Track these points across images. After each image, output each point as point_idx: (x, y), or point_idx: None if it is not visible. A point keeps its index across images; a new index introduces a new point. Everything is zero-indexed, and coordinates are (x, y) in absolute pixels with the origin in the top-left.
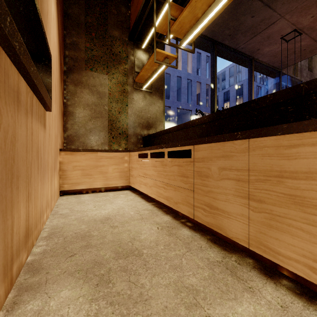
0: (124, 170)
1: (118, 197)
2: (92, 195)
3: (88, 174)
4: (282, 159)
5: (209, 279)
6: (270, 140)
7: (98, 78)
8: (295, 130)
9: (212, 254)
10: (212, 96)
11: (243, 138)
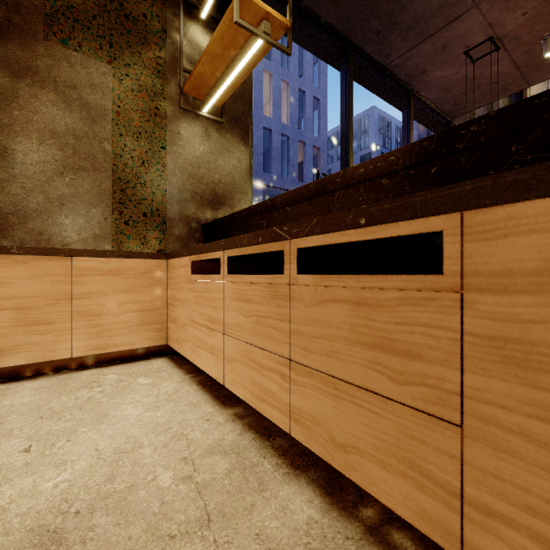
0: (153, 306)
1: (130, 390)
2: (48, 384)
3: (40, 320)
4: None
5: None
6: None
7: (84, 68)
8: None
9: None
10: (343, 152)
11: None
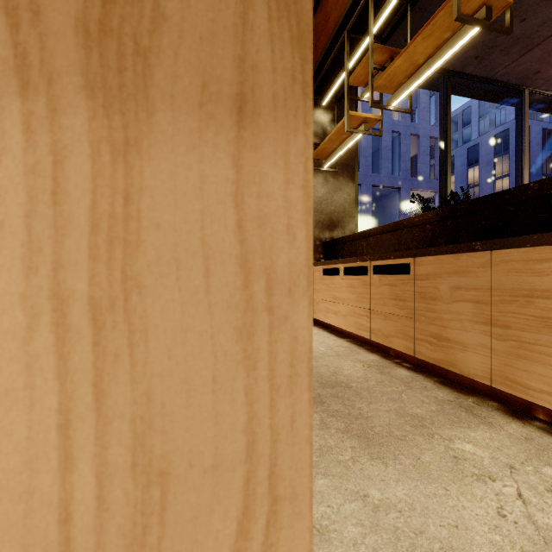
0: None
1: None
2: None
3: None
4: (531, 275)
5: (437, 412)
6: (517, 253)
7: None
8: (547, 242)
9: (441, 394)
10: (441, 168)
11: (483, 250)
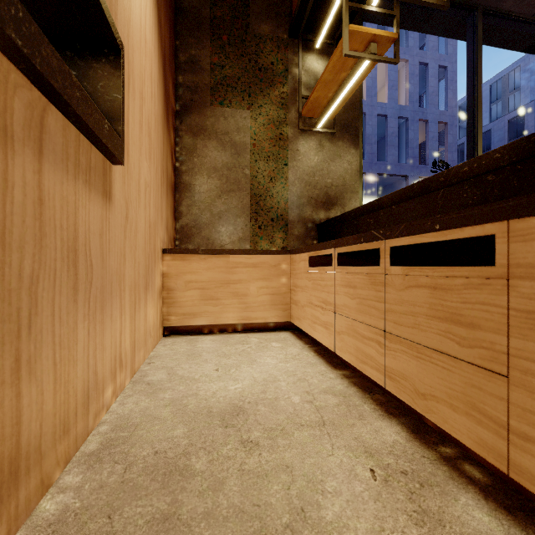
0: (280, 291)
1: (267, 349)
2: (218, 338)
3: (213, 296)
4: None
5: None
6: None
7: (233, 118)
8: None
9: None
10: (469, 131)
11: None
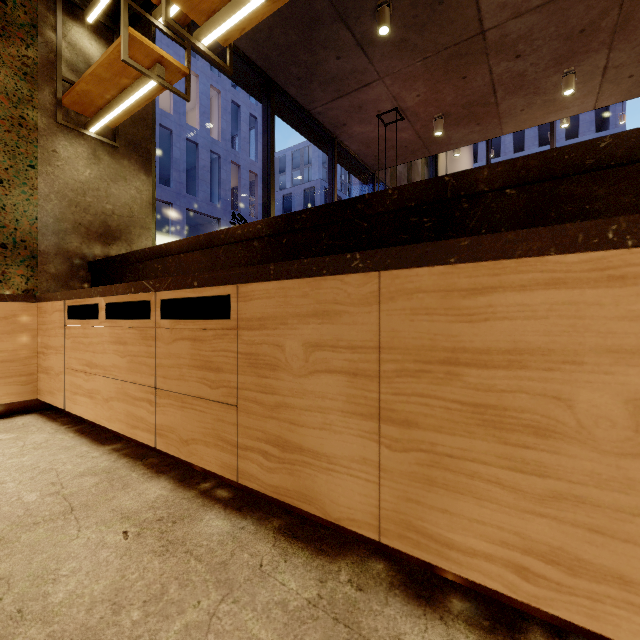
0: (17, 356)
1: None
2: None
3: None
4: (456, 320)
5: None
6: (430, 276)
7: None
8: (488, 253)
9: (292, 581)
10: (265, 192)
11: (367, 270)
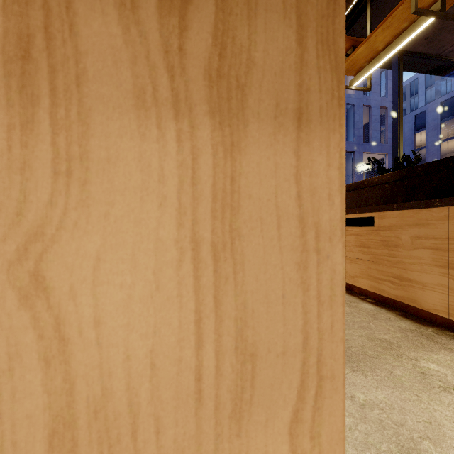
0: None
1: None
2: None
3: None
4: None
5: (402, 338)
6: None
7: None
8: None
9: (403, 324)
10: (394, 135)
11: (442, 206)
